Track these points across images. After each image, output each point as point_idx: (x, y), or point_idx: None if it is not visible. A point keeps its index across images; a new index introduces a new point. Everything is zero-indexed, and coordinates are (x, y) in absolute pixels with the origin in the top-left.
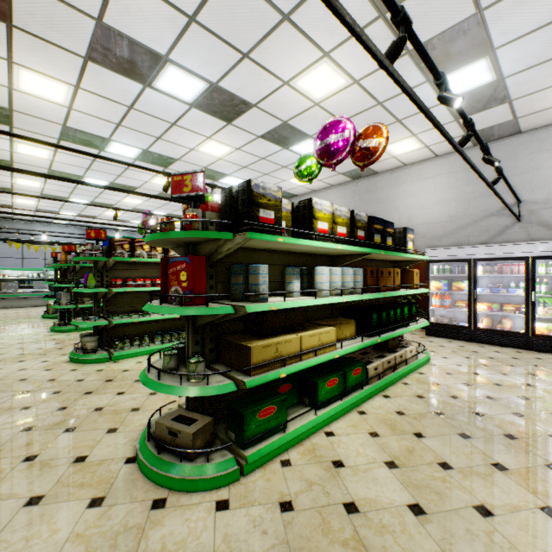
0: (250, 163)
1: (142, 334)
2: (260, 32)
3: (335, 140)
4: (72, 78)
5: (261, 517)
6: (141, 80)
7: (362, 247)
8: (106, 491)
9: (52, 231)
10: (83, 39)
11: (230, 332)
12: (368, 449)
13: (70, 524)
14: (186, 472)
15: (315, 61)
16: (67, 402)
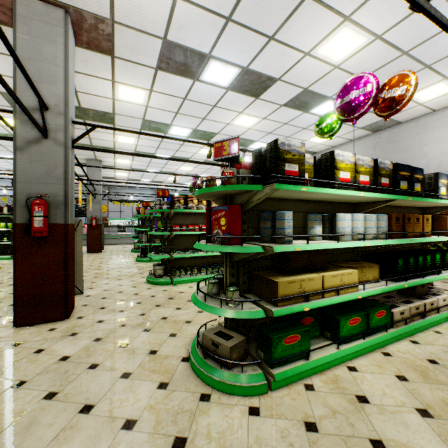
0: (274, 129)
1: (192, 266)
2: (283, 14)
3: (356, 95)
4: (148, 84)
5: (288, 430)
6: (191, 77)
7: (386, 193)
8: (169, 379)
9: (136, 193)
10: (154, 55)
11: (259, 268)
12: (395, 392)
13: (146, 397)
14: (225, 377)
15: (335, 27)
16: (145, 310)
